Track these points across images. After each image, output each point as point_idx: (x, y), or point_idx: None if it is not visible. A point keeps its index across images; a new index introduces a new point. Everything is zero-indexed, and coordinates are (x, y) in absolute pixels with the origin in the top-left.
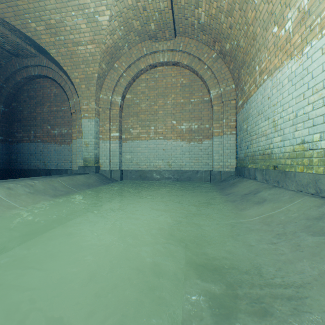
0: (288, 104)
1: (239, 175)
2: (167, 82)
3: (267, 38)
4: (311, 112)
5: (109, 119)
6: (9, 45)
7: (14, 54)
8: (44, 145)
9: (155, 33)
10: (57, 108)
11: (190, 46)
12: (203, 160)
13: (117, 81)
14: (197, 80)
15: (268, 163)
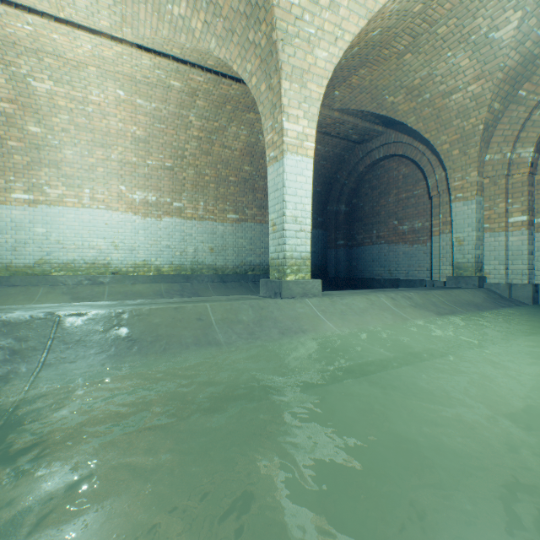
0: None
1: None
2: None
3: None
4: None
5: (505, 194)
6: (356, 135)
7: (359, 142)
8: (388, 247)
9: None
10: (406, 195)
11: None
12: None
13: (523, 121)
14: None
15: None
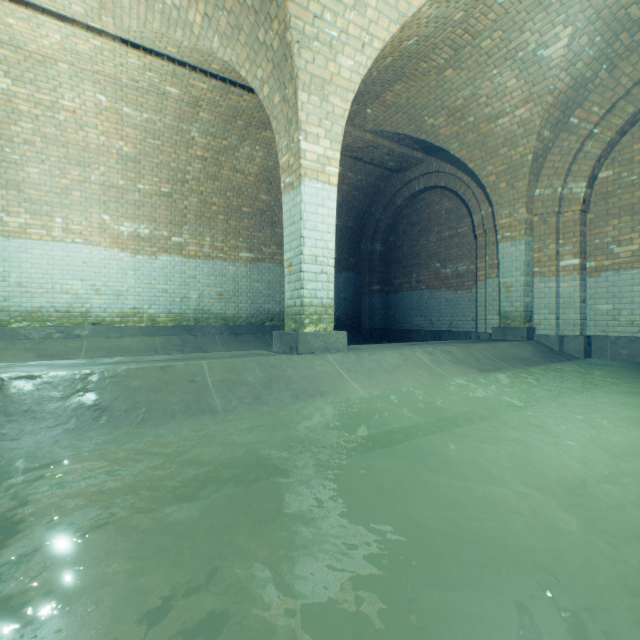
0: None
1: None
2: None
3: None
4: None
5: (556, 234)
6: (392, 162)
7: (396, 170)
8: (430, 293)
9: None
10: (449, 233)
11: None
12: None
13: (574, 152)
14: None
15: None
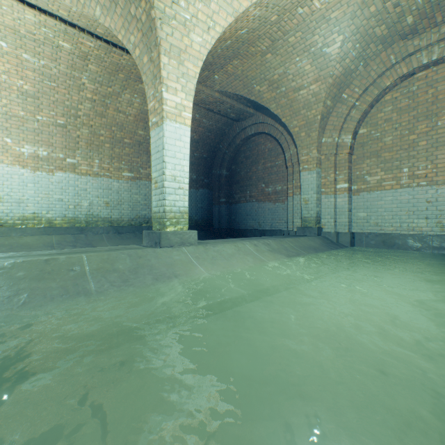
0: None
1: None
2: (437, 92)
3: None
4: None
5: (334, 167)
6: (233, 114)
7: (236, 119)
8: (258, 204)
9: (412, 27)
10: (270, 164)
11: None
12: None
13: (345, 116)
14: None
15: None
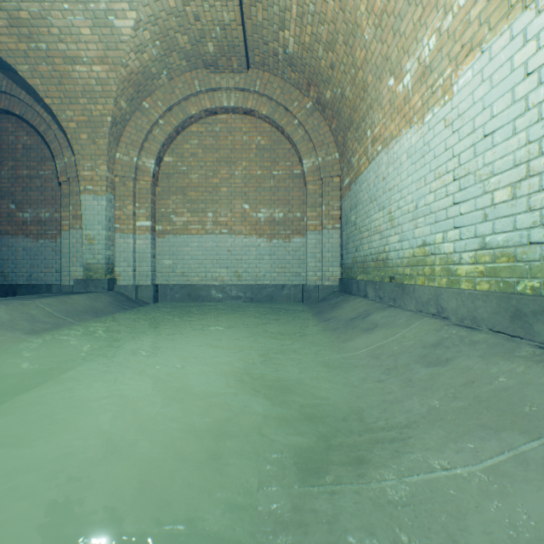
0: (407, 190)
1: (346, 292)
2: (235, 141)
3: (382, 93)
4: (433, 204)
5: (134, 197)
6: None
7: None
8: (2, 240)
9: (214, 58)
10: (29, 172)
11: (271, 87)
12: (292, 269)
13: (147, 132)
14: (283, 141)
15: (383, 273)
